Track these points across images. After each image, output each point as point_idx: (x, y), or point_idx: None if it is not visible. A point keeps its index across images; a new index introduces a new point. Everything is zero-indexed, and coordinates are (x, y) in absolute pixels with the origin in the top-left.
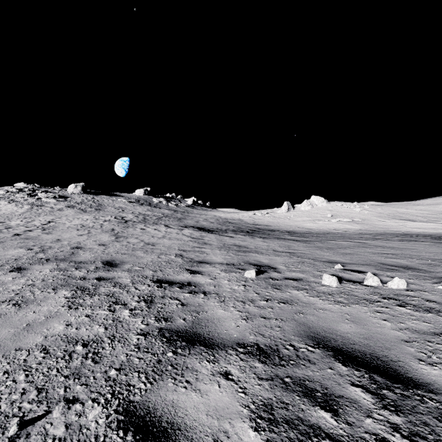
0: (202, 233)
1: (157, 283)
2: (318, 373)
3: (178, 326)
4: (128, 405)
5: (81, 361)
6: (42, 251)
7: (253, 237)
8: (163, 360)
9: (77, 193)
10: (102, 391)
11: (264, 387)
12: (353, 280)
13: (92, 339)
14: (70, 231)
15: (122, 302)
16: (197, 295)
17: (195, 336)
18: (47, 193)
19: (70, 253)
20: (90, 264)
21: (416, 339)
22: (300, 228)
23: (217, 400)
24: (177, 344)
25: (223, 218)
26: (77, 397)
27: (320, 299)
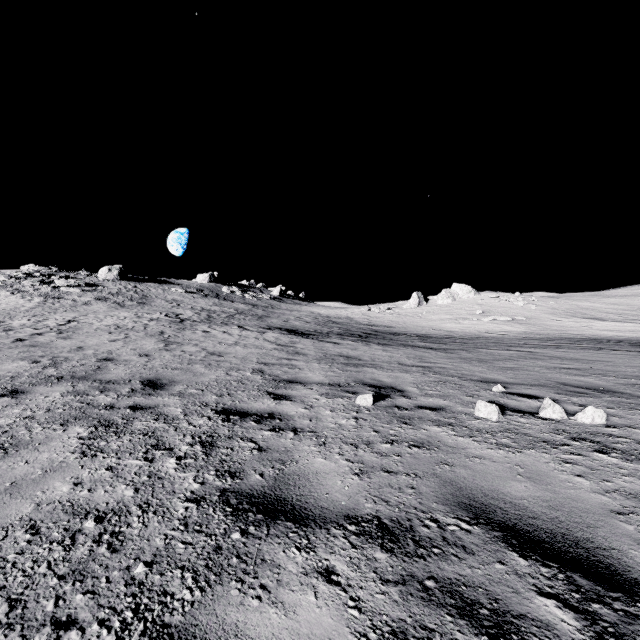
0: (292, 338)
1: (223, 414)
2: (481, 571)
3: (252, 486)
4: (159, 633)
5: (89, 548)
6: (53, 365)
7: (367, 343)
8: (224, 546)
9: (112, 279)
10: (118, 606)
11: (391, 597)
12: (522, 410)
13: (113, 509)
14: (98, 335)
15: (166, 446)
16: (283, 433)
17: (277, 504)
18: (68, 280)
19: (95, 367)
20: (124, 384)
21: (634, 509)
22: (436, 330)
23: (313, 622)
24: (248, 518)
25: (324, 316)
26: (75, 617)
27: (473, 440)
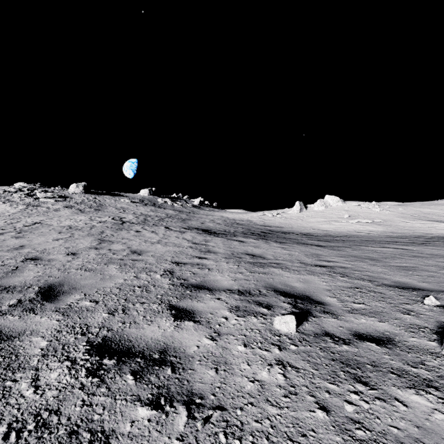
0: (206, 237)
1: (96, 355)
2: None
3: None
4: None
5: None
6: None
7: (267, 241)
8: None
9: (79, 192)
10: None
11: None
12: None
13: None
14: (48, 234)
15: None
16: (169, 415)
17: None
18: (46, 193)
19: (12, 268)
20: (17, 292)
21: None
22: (315, 230)
23: None
24: None
25: (231, 219)
26: None
27: None
